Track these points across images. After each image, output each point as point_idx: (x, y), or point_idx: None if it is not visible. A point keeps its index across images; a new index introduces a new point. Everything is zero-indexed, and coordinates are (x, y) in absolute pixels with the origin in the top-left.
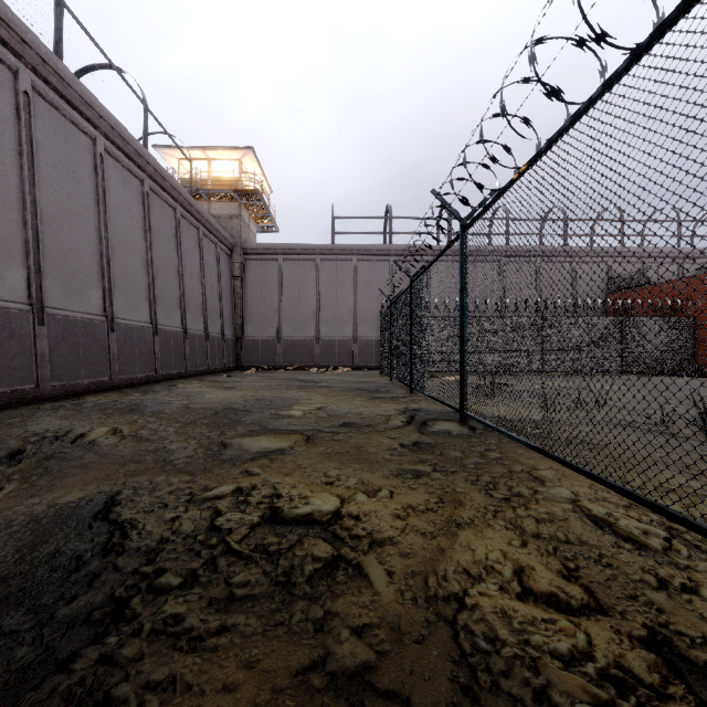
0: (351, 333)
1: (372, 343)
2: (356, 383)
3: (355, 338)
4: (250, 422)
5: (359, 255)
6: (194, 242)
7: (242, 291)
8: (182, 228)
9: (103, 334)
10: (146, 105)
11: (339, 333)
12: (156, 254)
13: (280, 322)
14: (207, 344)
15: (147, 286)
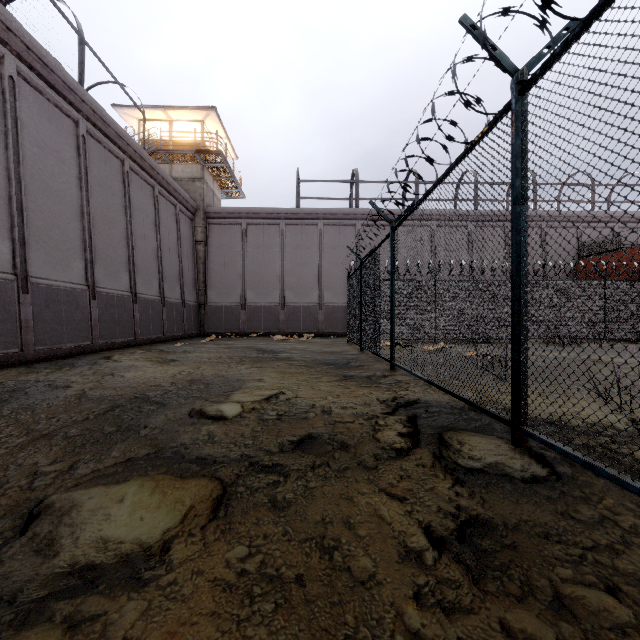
0: (317, 298)
1: (338, 309)
2: (321, 354)
3: (320, 304)
4: (144, 434)
5: (325, 220)
6: (149, 200)
7: (205, 255)
8: (133, 183)
9: (10, 295)
10: (82, 36)
11: (304, 298)
12: (95, 208)
13: (243, 287)
14: (162, 309)
15: (82, 243)
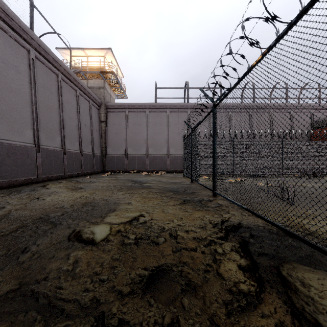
0: (166, 152)
1: (178, 157)
2: (169, 184)
3: (168, 155)
4: (21, 262)
5: (170, 109)
6: (73, 98)
7: (105, 129)
8: (64, 87)
9: None
10: (32, 2)
11: (159, 152)
12: (40, 100)
13: (126, 146)
14: (81, 158)
15: (31, 119)
